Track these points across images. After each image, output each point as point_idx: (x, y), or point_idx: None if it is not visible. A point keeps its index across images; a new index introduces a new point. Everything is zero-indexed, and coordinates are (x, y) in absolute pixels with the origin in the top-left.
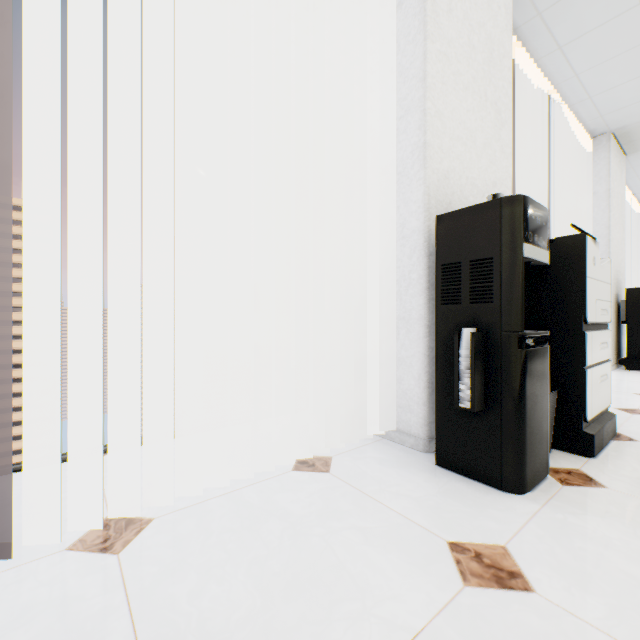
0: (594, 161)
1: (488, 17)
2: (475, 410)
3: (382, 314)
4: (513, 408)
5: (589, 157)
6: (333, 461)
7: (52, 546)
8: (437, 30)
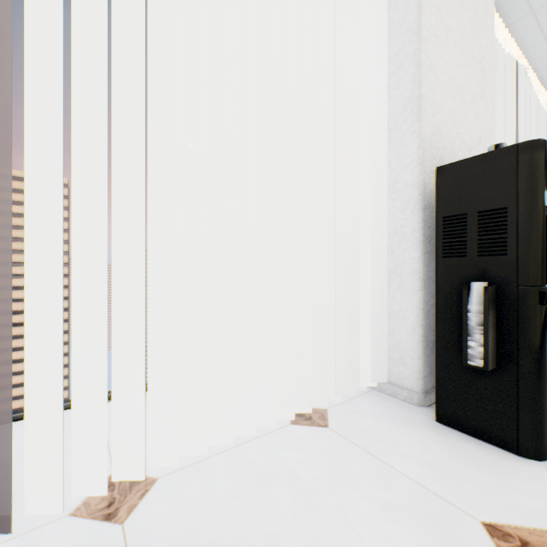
0: None
1: None
2: (488, 369)
3: (371, 268)
4: (533, 368)
5: None
6: (329, 414)
7: (56, 510)
8: None
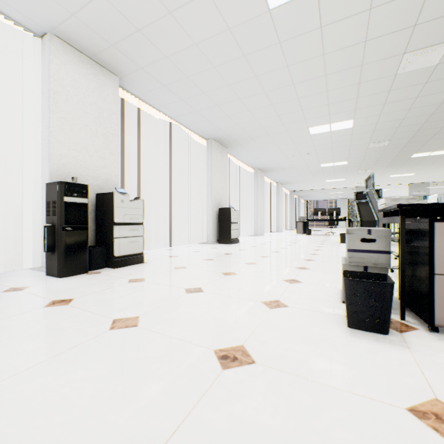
0: (207, 150)
1: (99, 99)
2: (48, 252)
3: (39, 219)
4: (61, 250)
5: (206, 148)
6: None
7: None
8: (58, 109)
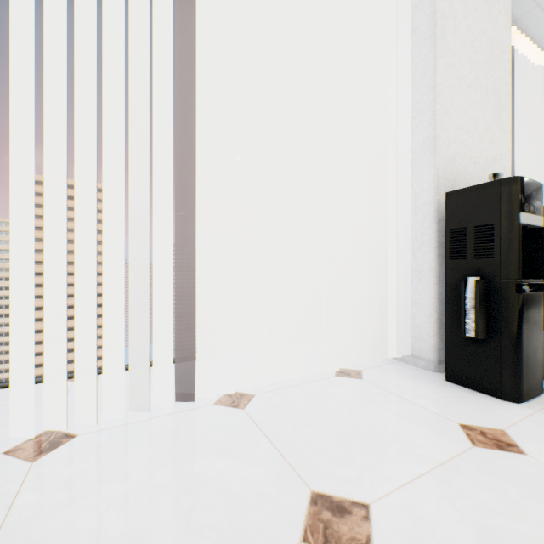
0: None
1: (489, 24)
2: (479, 338)
3: (398, 267)
4: (511, 337)
5: None
6: (363, 373)
7: (205, 402)
8: (444, 48)
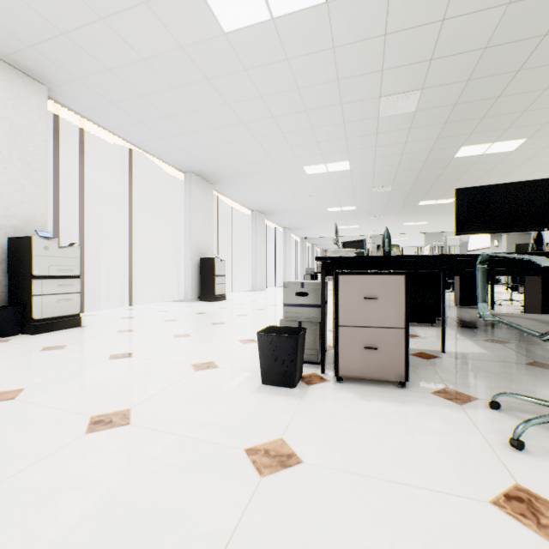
0: (185, 186)
1: (15, 114)
2: None
3: None
4: None
5: (183, 183)
6: None
7: None
8: None
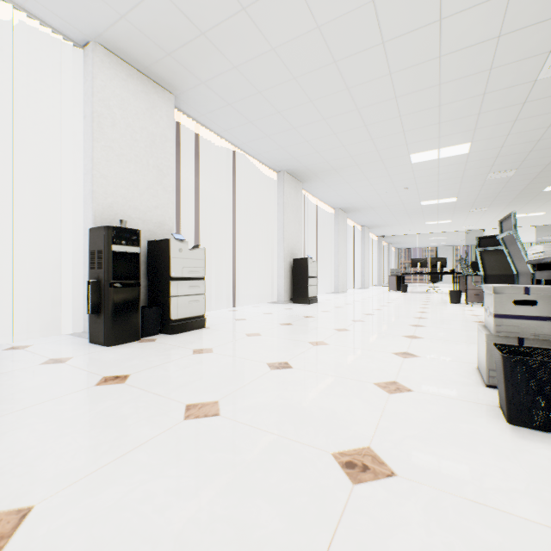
0: (278, 185)
1: (151, 123)
2: (93, 314)
3: (79, 273)
4: (108, 312)
5: (276, 183)
6: (32, 346)
7: None
8: (103, 136)
